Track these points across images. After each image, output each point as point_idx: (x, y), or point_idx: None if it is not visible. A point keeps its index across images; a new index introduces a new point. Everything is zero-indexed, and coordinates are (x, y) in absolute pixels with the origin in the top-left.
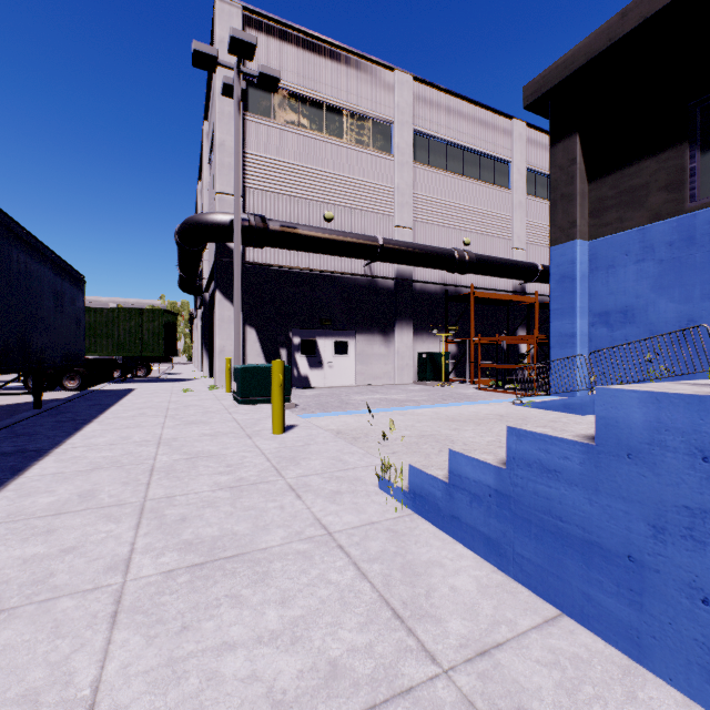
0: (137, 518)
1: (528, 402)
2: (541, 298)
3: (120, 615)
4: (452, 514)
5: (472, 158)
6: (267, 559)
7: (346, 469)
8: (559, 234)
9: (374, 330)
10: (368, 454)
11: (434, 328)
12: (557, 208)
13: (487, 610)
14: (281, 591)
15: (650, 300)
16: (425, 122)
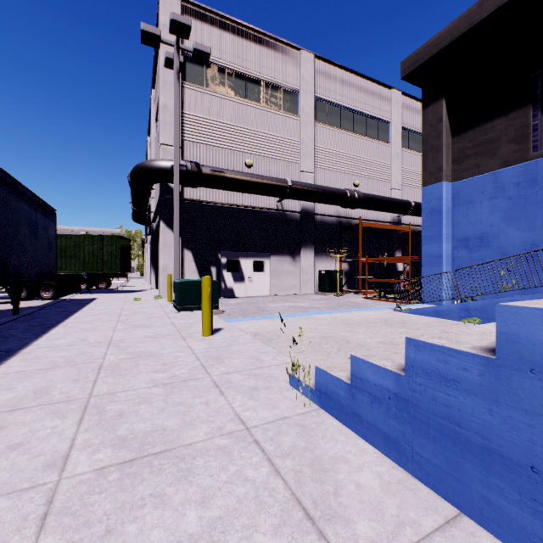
0: (80, 414)
1: (406, 309)
2: (414, 228)
3: (49, 517)
4: (354, 411)
5: (360, 118)
6: (191, 455)
7: (262, 367)
8: (429, 177)
9: (284, 252)
10: (280, 353)
11: (331, 251)
12: (427, 156)
13: (391, 510)
14: (201, 490)
15: (501, 228)
16: (324, 91)
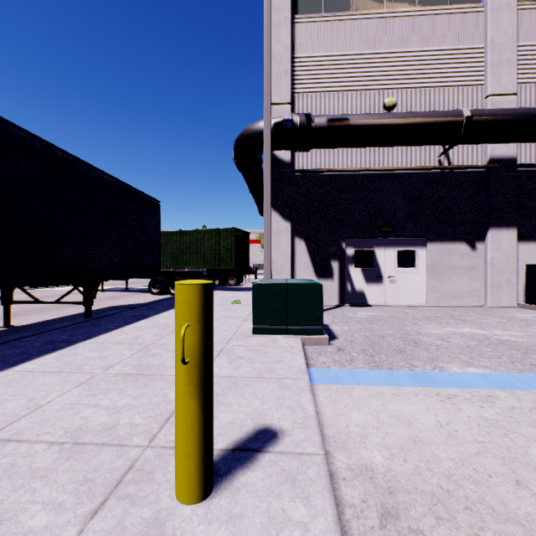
0: None
1: None
2: None
3: None
4: None
5: None
6: None
7: None
8: None
9: (453, 235)
10: None
11: None
12: None
13: None
14: None
15: None
16: None
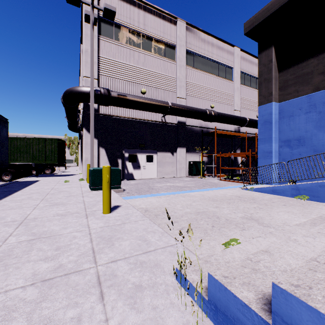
0: None
1: (251, 188)
2: (247, 135)
3: None
4: None
5: (214, 65)
6: None
7: (148, 252)
8: (263, 99)
9: (166, 149)
10: (165, 233)
11: (197, 149)
12: (262, 85)
13: None
14: None
15: (314, 133)
16: (192, 46)
